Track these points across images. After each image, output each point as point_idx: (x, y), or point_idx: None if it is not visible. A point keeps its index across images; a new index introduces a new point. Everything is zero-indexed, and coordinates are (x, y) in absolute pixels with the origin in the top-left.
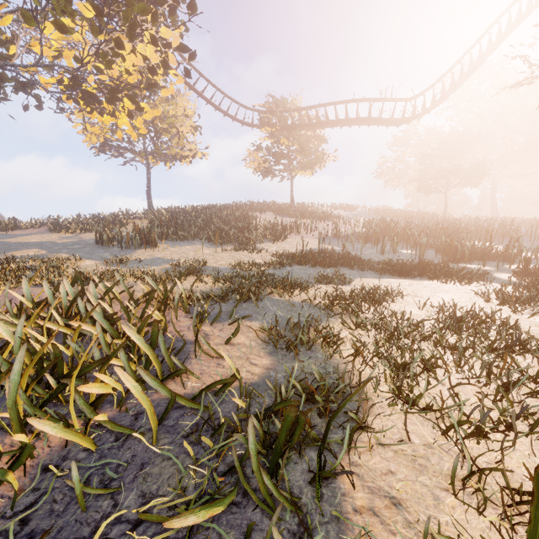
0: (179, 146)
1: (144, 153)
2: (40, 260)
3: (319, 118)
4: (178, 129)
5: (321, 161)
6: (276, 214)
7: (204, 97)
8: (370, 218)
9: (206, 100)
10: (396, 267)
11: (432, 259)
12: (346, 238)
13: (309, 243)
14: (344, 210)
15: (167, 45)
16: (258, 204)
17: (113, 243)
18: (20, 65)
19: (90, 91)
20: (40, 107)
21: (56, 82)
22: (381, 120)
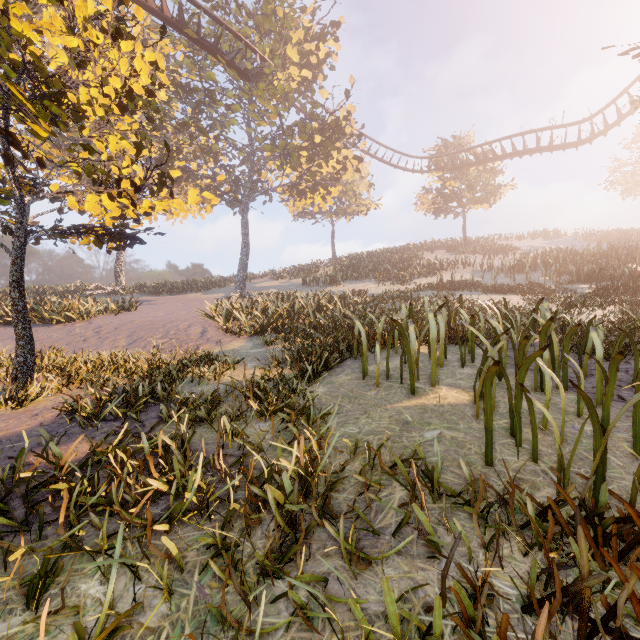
0: (356, 204)
1: (330, 214)
2: (281, 293)
3: (486, 155)
4: (356, 190)
5: (494, 194)
6: (448, 252)
7: (376, 158)
8: (544, 248)
9: (379, 160)
10: (494, 287)
11: (554, 283)
12: (499, 271)
13: (457, 277)
14: (543, 239)
15: (346, 158)
16: (432, 243)
17: (313, 284)
18: (272, 188)
19: (301, 189)
20: (271, 200)
21: (282, 186)
22: (551, 147)
